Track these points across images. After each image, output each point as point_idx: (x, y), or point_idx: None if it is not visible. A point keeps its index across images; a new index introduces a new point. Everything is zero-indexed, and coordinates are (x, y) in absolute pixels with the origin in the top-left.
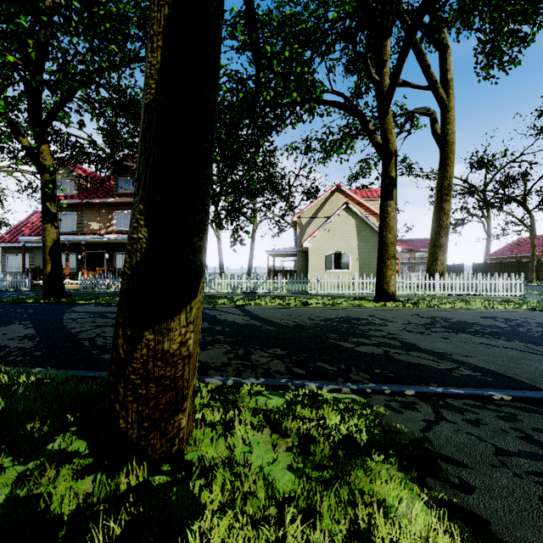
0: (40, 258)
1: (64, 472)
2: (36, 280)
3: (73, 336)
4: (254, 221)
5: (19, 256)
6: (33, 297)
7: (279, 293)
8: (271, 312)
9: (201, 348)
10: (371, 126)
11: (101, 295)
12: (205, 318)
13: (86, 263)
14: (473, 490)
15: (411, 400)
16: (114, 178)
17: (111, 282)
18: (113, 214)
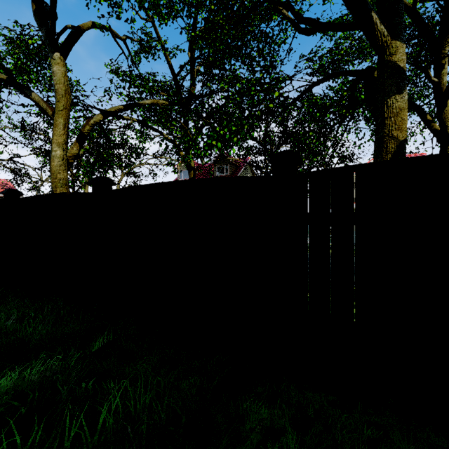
0: None
1: None
2: None
3: None
4: None
5: None
6: None
7: None
8: None
9: None
10: (429, 117)
11: None
12: None
13: None
14: None
15: None
16: (214, 166)
17: None
18: None
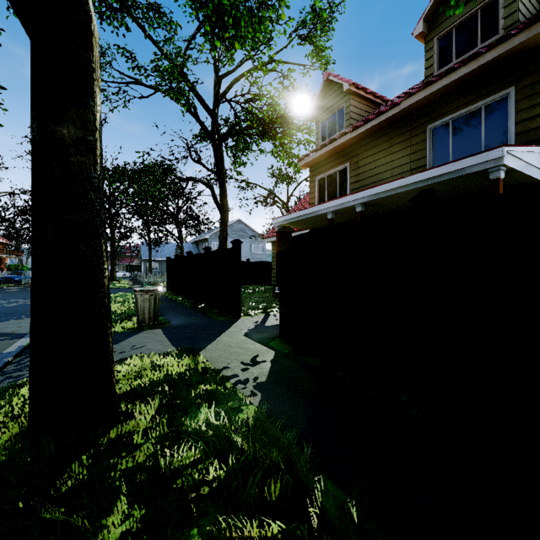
0: None
1: (137, 414)
2: None
3: None
4: None
5: None
6: None
7: None
8: None
9: None
10: None
11: None
12: None
13: None
14: None
15: (2, 377)
16: None
17: None
18: None
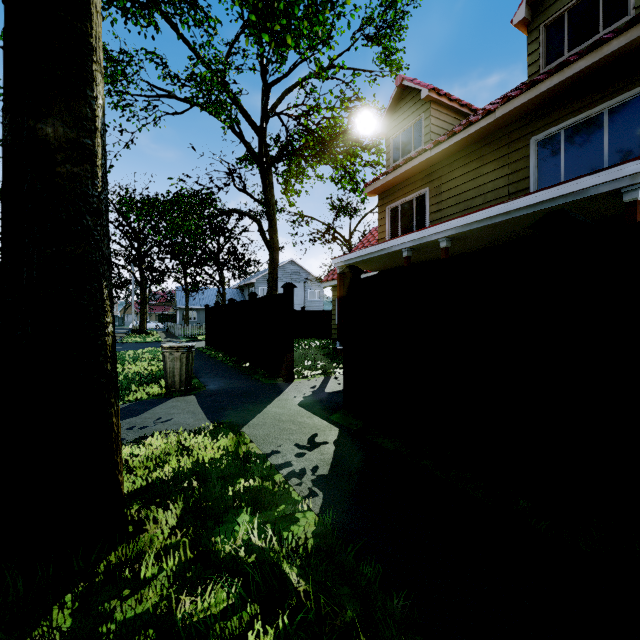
0: None
1: (151, 527)
2: None
3: None
4: None
5: None
6: None
7: None
8: None
9: None
10: None
11: None
12: None
13: None
14: (124, 438)
15: None
16: None
17: None
18: None
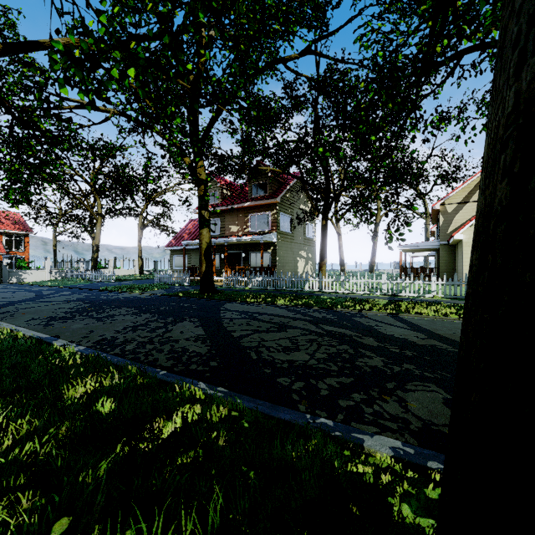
0: (194, 258)
1: None
2: (192, 276)
3: (237, 342)
4: (377, 214)
5: (181, 257)
6: (193, 292)
7: (432, 297)
8: (448, 328)
9: (398, 386)
10: None
11: (242, 292)
12: (364, 330)
13: (227, 262)
14: None
15: None
16: (249, 184)
17: (249, 279)
18: (248, 217)
